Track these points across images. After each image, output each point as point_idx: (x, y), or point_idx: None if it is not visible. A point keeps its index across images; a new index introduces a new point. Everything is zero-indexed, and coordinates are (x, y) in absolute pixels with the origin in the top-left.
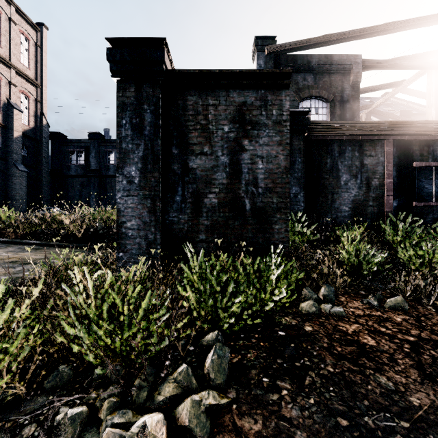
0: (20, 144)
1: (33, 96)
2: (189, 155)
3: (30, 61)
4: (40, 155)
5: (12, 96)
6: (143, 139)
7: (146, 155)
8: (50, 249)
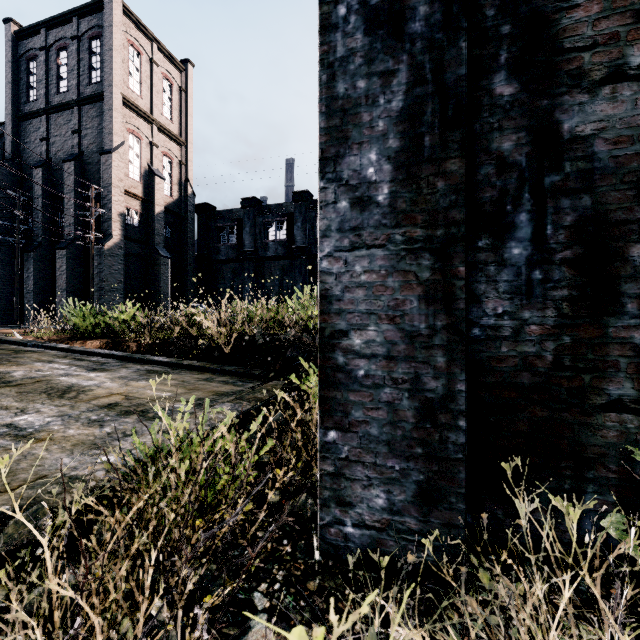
0: (163, 221)
1: (177, 157)
2: (561, 93)
3: (173, 113)
4: (184, 235)
5: (154, 161)
6: (404, 53)
7: (417, 104)
8: (181, 374)
